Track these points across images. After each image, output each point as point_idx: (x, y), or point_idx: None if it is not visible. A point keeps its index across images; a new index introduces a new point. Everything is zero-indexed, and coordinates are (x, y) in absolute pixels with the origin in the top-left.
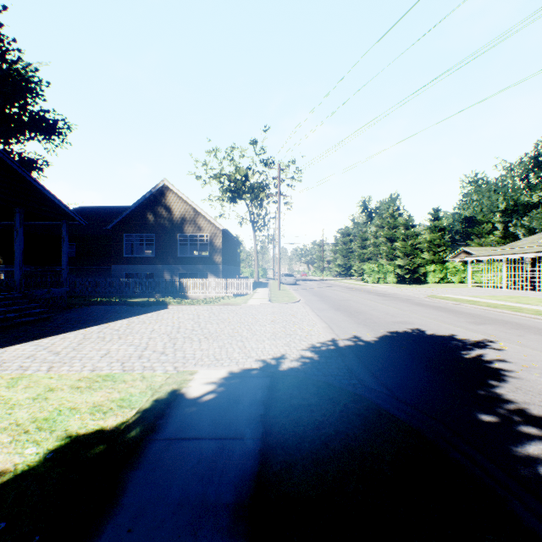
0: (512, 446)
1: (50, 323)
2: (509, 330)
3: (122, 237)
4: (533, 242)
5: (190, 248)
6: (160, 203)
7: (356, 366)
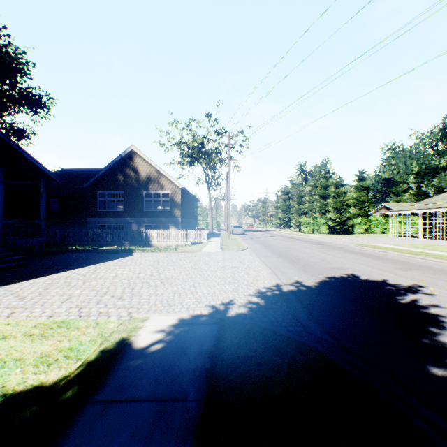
0: None
1: (26, 268)
2: (434, 276)
3: (96, 194)
4: (444, 199)
5: (155, 204)
6: (128, 166)
7: (300, 311)
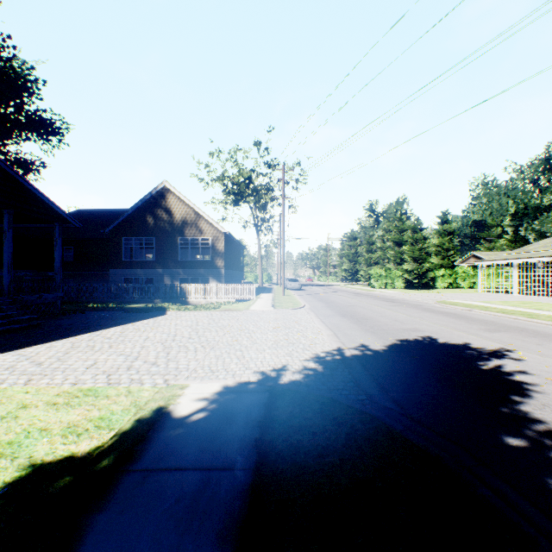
0: (548, 478)
1: (39, 330)
2: (526, 338)
3: (121, 241)
4: (545, 246)
5: (192, 252)
6: (160, 206)
7: (363, 378)
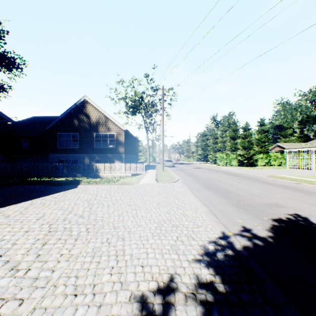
0: None
1: None
2: None
3: (56, 135)
4: None
5: (106, 143)
6: (82, 112)
7: None
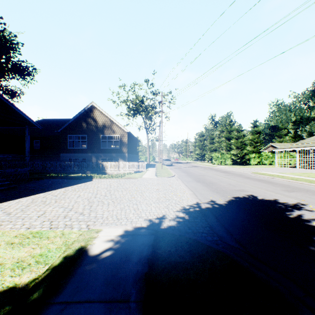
0: None
1: (14, 190)
2: (311, 196)
3: (67, 137)
4: (314, 140)
5: (109, 144)
6: (90, 116)
7: (215, 224)
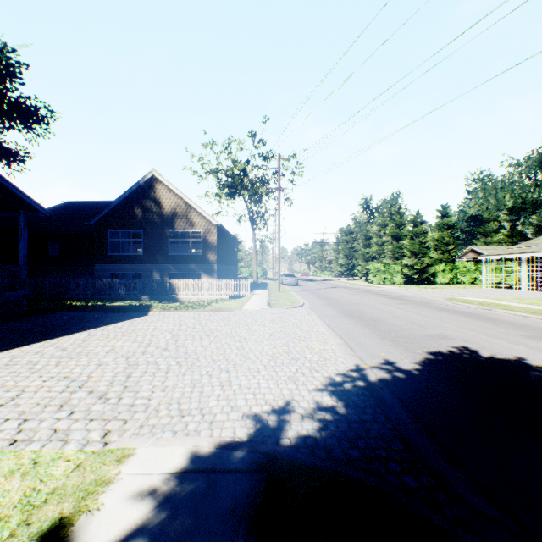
0: None
1: None
2: None
3: (107, 233)
4: None
5: (185, 247)
6: (149, 196)
7: (412, 430)
